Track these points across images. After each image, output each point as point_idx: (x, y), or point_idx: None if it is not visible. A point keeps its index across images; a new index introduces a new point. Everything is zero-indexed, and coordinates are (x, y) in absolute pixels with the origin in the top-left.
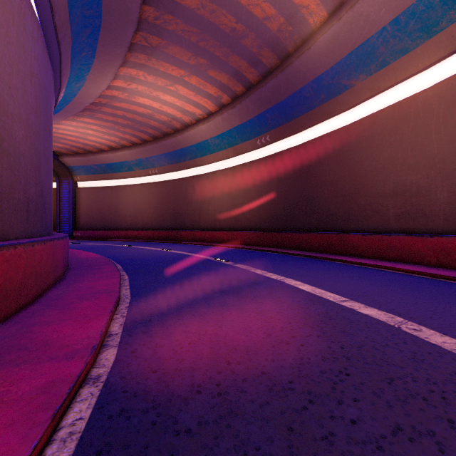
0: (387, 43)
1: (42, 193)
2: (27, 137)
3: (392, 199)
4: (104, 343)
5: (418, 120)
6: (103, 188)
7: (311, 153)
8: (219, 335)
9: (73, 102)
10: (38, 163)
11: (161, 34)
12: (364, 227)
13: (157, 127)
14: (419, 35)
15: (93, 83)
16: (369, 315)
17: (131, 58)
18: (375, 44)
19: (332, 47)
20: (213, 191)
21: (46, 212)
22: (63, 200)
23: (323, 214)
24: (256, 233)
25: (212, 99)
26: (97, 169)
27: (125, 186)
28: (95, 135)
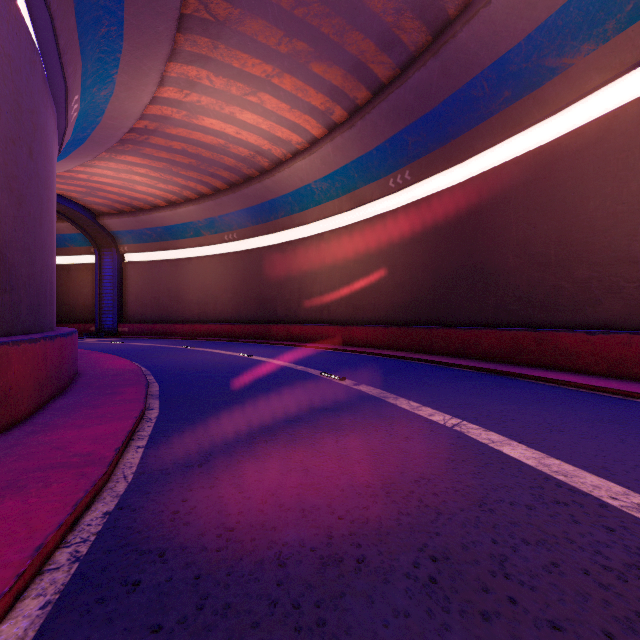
0: None
1: None
2: None
3: None
4: None
5: None
6: (160, 262)
7: (483, 195)
8: None
9: (102, 126)
10: None
11: None
12: (587, 319)
13: (233, 168)
14: None
15: (128, 89)
16: None
17: (186, 46)
18: None
19: None
20: (319, 263)
21: (17, 293)
22: (104, 280)
23: (505, 296)
24: (388, 328)
25: (317, 115)
26: (152, 235)
27: (190, 259)
28: (145, 182)
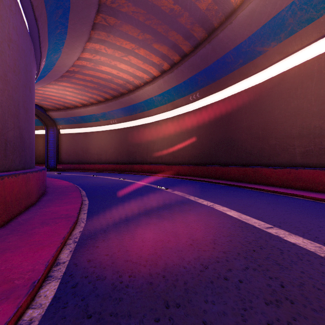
0: (295, 15)
1: (21, 136)
2: (5, 90)
3: (298, 140)
4: (49, 273)
5: (321, 76)
6: (78, 134)
7: (231, 105)
8: (159, 265)
9: (53, 70)
10: (16, 112)
11: (116, 15)
12: (274, 162)
13: (115, 89)
14: (323, 7)
15: (67, 54)
16: (296, 244)
17: (95, 35)
18: (284, 16)
19: (249, 21)
20: (156, 135)
21: (26, 151)
22: (49, 143)
23: (240, 152)
24: (189, 166)
25: (156, 66)
26: (74, 120)
27: (93, 132)
28: (71, 95)
